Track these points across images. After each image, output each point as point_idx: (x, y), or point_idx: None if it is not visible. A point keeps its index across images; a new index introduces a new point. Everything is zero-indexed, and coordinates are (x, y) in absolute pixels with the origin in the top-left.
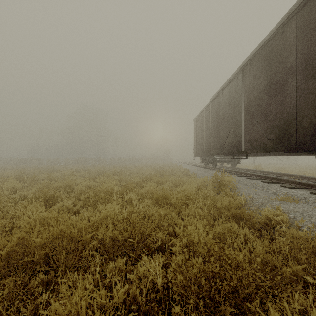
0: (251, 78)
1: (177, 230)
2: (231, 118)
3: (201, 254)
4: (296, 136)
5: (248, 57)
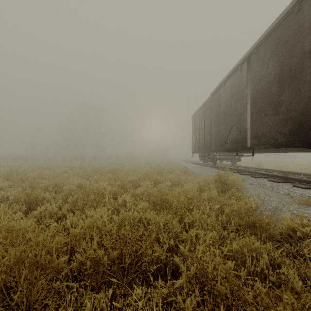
0: (258, 67)
1: (181, 250)
2: (234, 112)
3: (219, 292)
4: None
5: (255, 43)
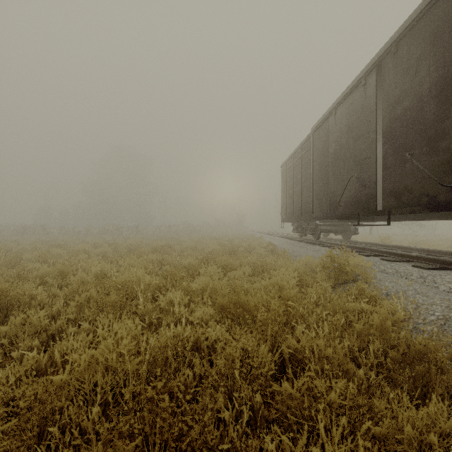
0: (398, 77)
1: (285, 447)
2: (352, 155)
3: None
4: None
5: (393, 36)
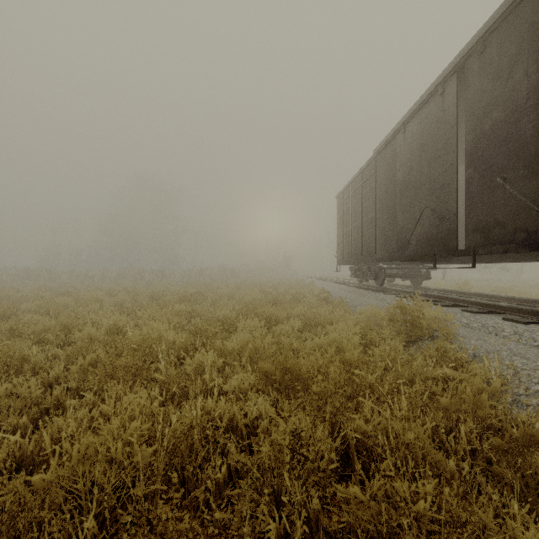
0: (485, 82)
1: None
2: (426, 182)
3: None
4: None
5: (479, 31)
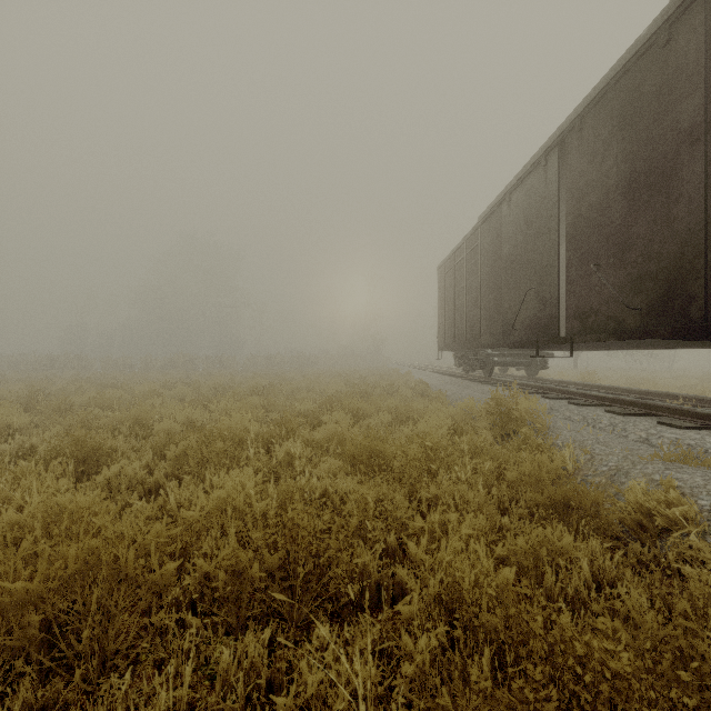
0: (583, 162)
1: (410, 550)
2: (531, 261)
3: (485, 626)
4: (704, 299)
5: (576, 109)
